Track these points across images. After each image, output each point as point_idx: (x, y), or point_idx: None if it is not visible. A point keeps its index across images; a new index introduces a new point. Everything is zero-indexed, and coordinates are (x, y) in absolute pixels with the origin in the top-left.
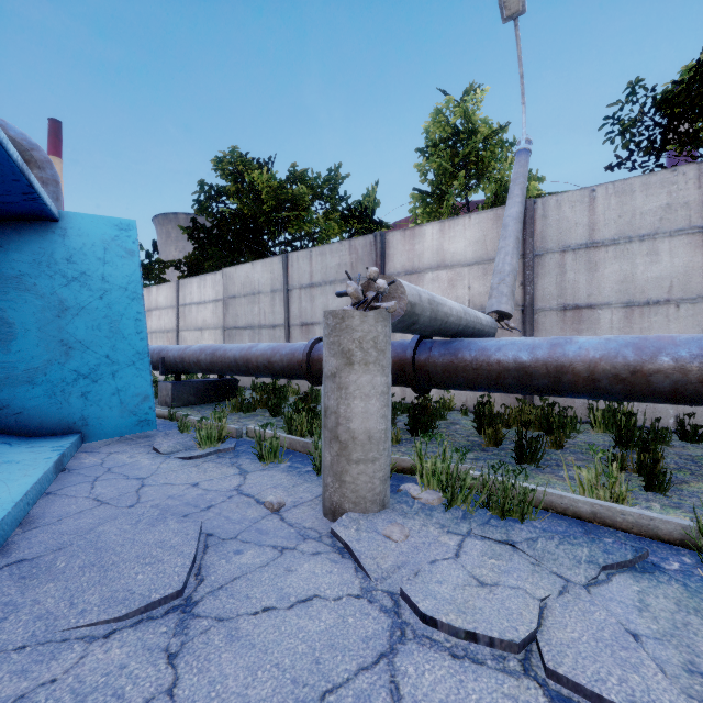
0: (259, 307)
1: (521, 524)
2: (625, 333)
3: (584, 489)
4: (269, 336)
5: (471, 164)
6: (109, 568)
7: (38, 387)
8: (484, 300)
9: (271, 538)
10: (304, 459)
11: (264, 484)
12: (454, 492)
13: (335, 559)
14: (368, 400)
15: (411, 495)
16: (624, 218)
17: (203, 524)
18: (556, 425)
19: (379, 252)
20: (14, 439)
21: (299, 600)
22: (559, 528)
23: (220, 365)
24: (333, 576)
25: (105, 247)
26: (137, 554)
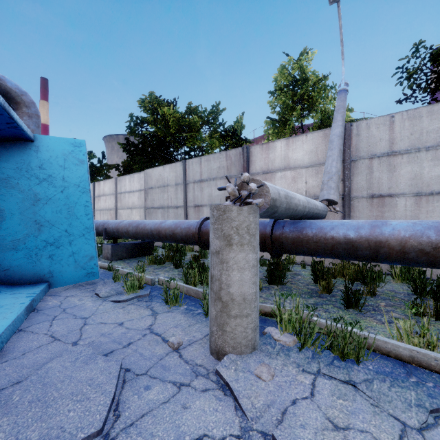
0: (168, 194)
1: (358, 366)
2: (415, 214)
3: (401, 335)
4: (174, 213)
5: (305, 100)
6: (49, 404)
7: (20, 252)
8: (316, 191)
9: (172, 375)
10: (196, 303)
11: (168, 324)
12: (305, 338)
13: (219, 397)
14: (243, 271)
15: (273, 338)
16: (414, 135)
17: (124, 360)
18: (369, 278)
19: (245, 159)
20: (3, 288)
21: (192, 439)
22: (386, 369)
23: (141, 234)
24: (218, 414)
25: (65, 158)
26: (72, 390)
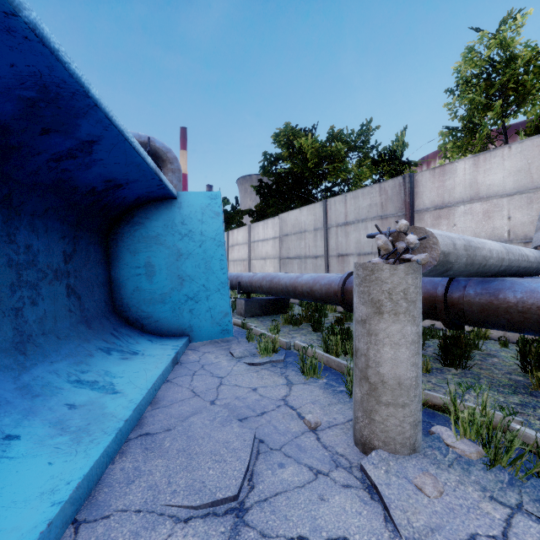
0: (305, 242)
1: None
2: None
3: None
4: (312, 264)
5: (509, 91)
6: (193, 457)
7: (167, 305)
8: (529, 230)
9: (308, 458)
10: (338, 378)
11: (304, 399)
12: (497, 452)
13: (364, 499)
14: (397, 348)
15: (444, 442)
16: None
17: (257, 429)
18: None
19: (408, 191)
20: (154, 338)
21: (329, 537)
22: None
23: (275, 289)
24: (362, 519)
25: (203, 212)
26: (211, 449)
